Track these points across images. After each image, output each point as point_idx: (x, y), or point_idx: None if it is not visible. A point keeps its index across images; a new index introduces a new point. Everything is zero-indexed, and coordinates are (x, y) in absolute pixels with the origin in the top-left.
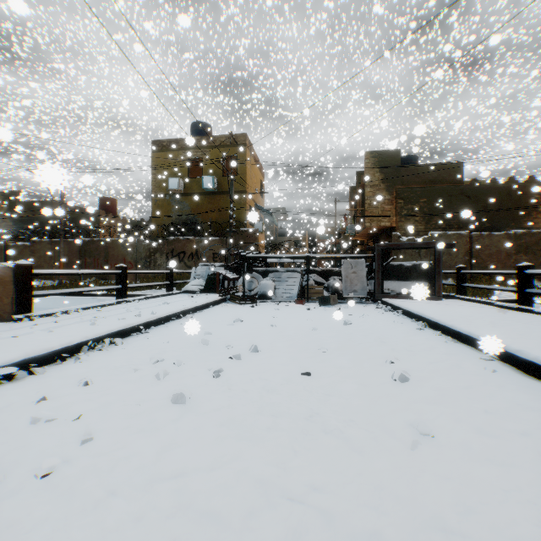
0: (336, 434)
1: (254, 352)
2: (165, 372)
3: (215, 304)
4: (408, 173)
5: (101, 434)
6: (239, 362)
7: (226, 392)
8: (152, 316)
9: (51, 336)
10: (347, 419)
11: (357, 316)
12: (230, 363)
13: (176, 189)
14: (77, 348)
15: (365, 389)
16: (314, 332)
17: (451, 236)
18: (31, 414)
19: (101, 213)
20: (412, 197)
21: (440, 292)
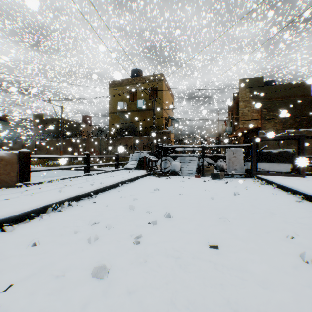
0: None
1: (168, 218)
2: (95, 236)
3: (143, 177)
4: (269, 91)
5: None
6: (156, 228)
7: (142, 265)
8: (100, 185)
9: (29, 199)
10: None
11: (241, 188)
12: (148, 229)
13: (122, 108)
14: (43, 209)
15: (278, 272)
16: (212, 201)
17: (302, 132)
18: None
19: (83, 124)
20: (272, 107)
21: (304, 171)
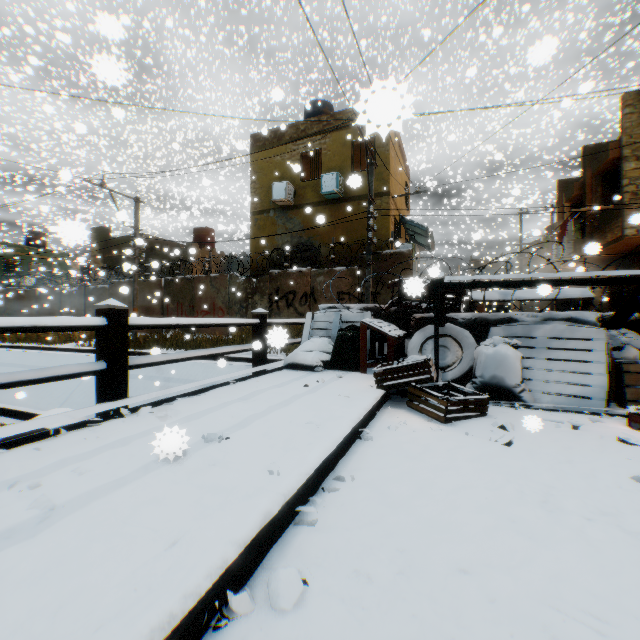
0: None
1: None
2: None
3: (371, 418)
4: None
5: None
6: None
7: None
8: None
9: None
10: None
11: None
12: None
13: (282, 199)
14: None
15: None
16: None
17: None
18: None
19: (193, 246)
20: None
21: None
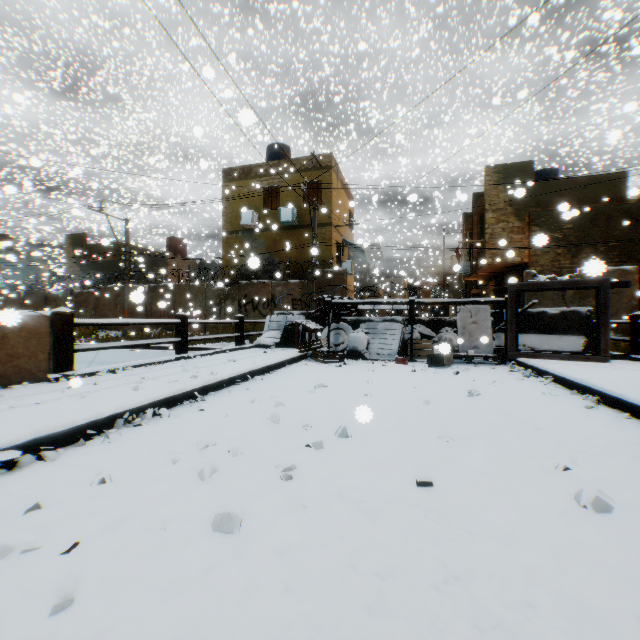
0: (504, 639)
1: (343, 436)
2: (212, 468)
3: (293, 362)
4: (546, 191)
5: (90, 589)
6: (320, 453)
7: (299, 512)
8: (211, 378)
9: (80, 404)
10: (519, 599)
11: (484, 383)
12: (307, 456)
13: (249, 224)
14: (108, 422)
15: (533, 522)
16: (428, 407)
17: (610, 273)
18: (8, 535)
19: (169, 255)
20: (551, 222)
21: (607, 351)
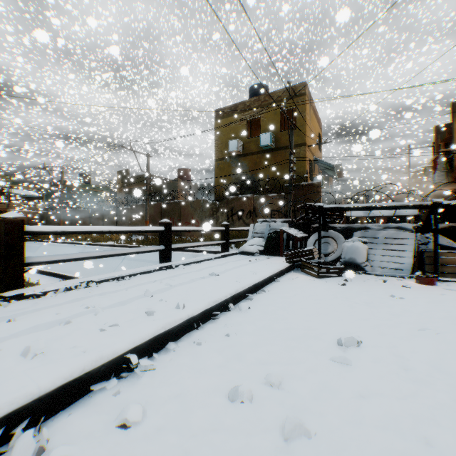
0: None
1: None
2: None
3: (281, 275)
4: None
5: None
6: None
7: None
8: (171, 319)
9: None
10: None
11: None
12: None
13: (235, 151)
14: None
15: None
16: None
17: None
18: None
19: (178, 181)
20: None
21: None
